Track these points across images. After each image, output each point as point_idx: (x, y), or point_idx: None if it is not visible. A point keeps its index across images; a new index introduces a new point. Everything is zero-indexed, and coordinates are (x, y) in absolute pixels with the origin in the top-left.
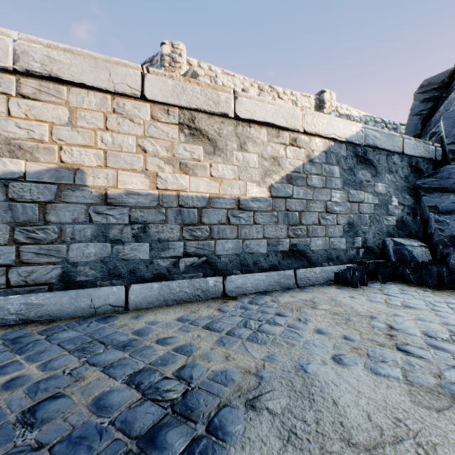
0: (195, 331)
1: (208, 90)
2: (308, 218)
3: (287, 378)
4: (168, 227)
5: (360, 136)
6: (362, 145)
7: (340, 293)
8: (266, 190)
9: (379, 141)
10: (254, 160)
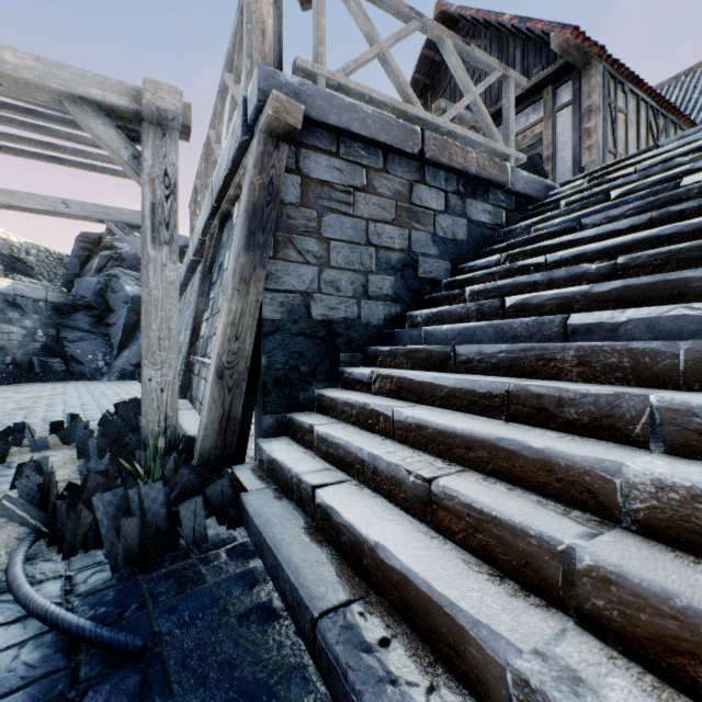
0: None
1: None
2: None
3: None
4: None
5: (11, 289)
6: (12, 295)
7: None
8: None
9: (28, 293)
10: None
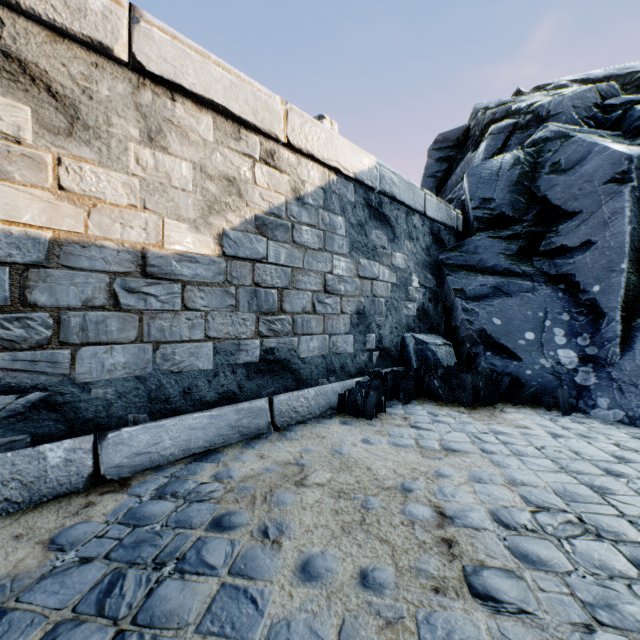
0: None
1: None
2: (295, 301)
3: None
4: None
5: (374, 175)
6: (376, 190)
7: (347, 434)
8: (212, 240)
9: (399, 190)
10: (183, 173)
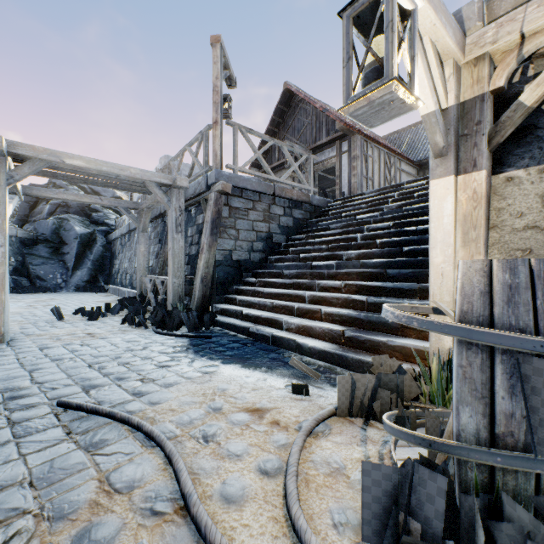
0: None
1: None
2: None
3: None
4: None
5: None
6: None
7: None
8: None
9: None
10: None
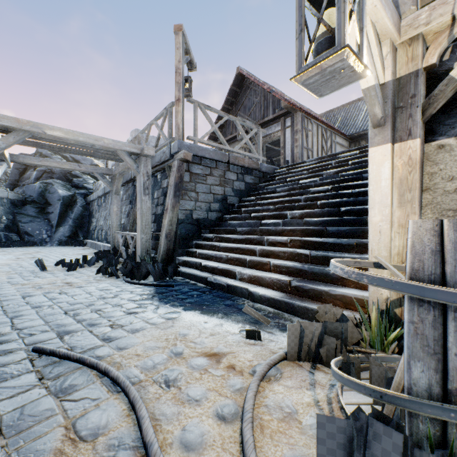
0: None
1: None
2: None
3: None
4: None
5: None
6: None
7: None
8: None
9: None
10: None
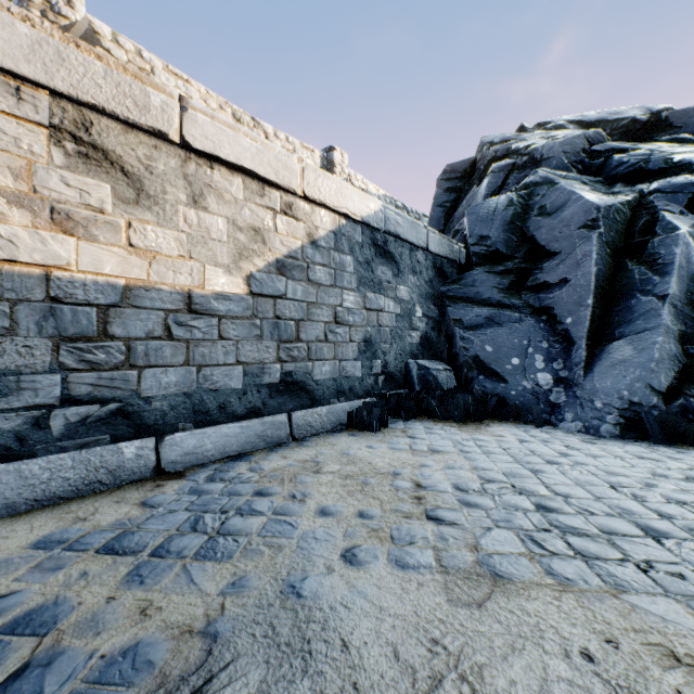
0: (77, 565)
1: (123, 77)
2: (310, 331)
3: (266, 621)
4: (18, 344)
5: (380, 217)
6: (382, 231)
7: (354, 442)
8: (242, 281)
9: (402, 230)
10: (219, 227)
